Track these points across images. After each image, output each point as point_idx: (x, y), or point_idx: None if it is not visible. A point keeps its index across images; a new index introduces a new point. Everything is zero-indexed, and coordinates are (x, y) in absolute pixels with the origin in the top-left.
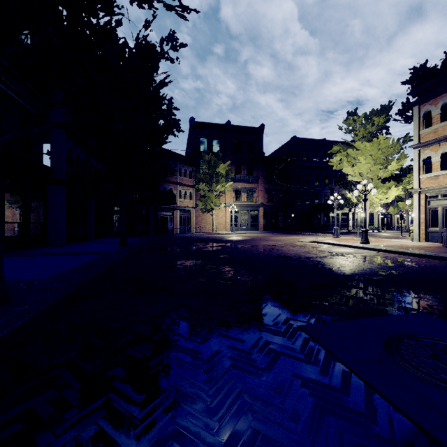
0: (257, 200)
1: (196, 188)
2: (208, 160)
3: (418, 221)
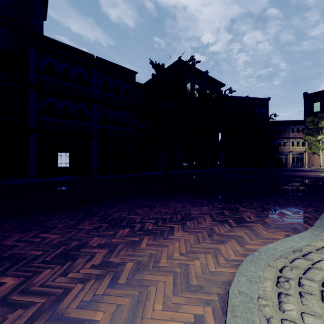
0: None
1: (303, 139)
2: (311, 120)
3: None
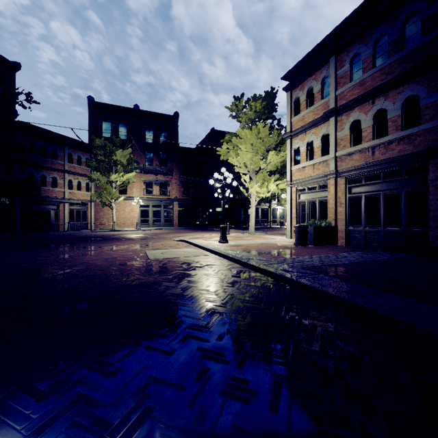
0: (171, 193)
1: (89, 177)
2: (101, 145)
3: (290, 216)
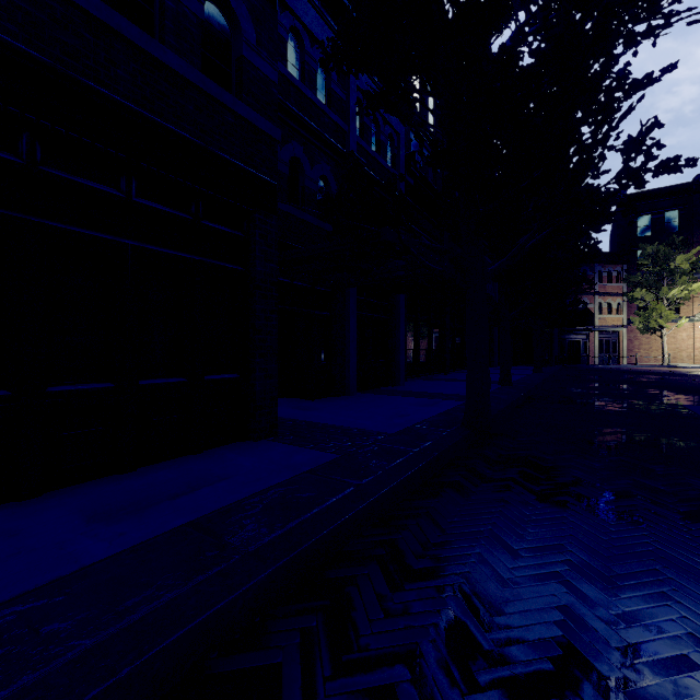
0: None
1: (628, 297)
2: (651, 253)
3: None
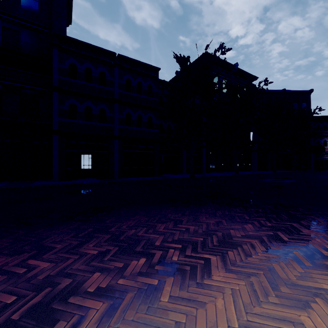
0: None
1: None
2: None
3: None
